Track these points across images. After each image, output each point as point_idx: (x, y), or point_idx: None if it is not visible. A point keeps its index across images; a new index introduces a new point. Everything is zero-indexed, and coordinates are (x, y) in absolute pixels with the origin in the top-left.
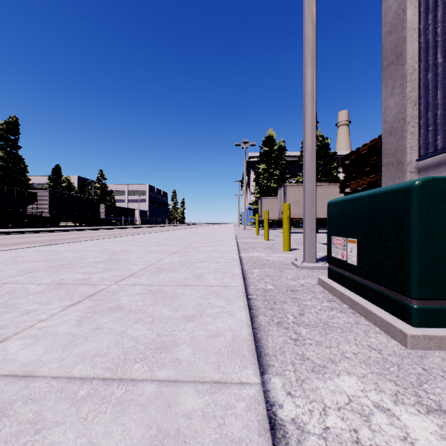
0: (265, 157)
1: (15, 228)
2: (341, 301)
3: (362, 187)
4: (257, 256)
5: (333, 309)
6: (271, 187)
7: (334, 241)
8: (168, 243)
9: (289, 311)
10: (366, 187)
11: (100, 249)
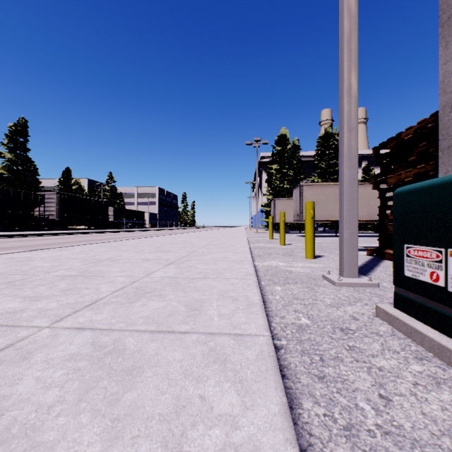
0: (277, 157)
1: (22, 231)
2: (439, 359)
3: (405, 180)
4: (275, 265)
5: (440, 384)
6: (284, 188)
7: (412, 252)
8: (170, 249)
9: (357, 388)
10: (411, 181)
11: (84, 257)
